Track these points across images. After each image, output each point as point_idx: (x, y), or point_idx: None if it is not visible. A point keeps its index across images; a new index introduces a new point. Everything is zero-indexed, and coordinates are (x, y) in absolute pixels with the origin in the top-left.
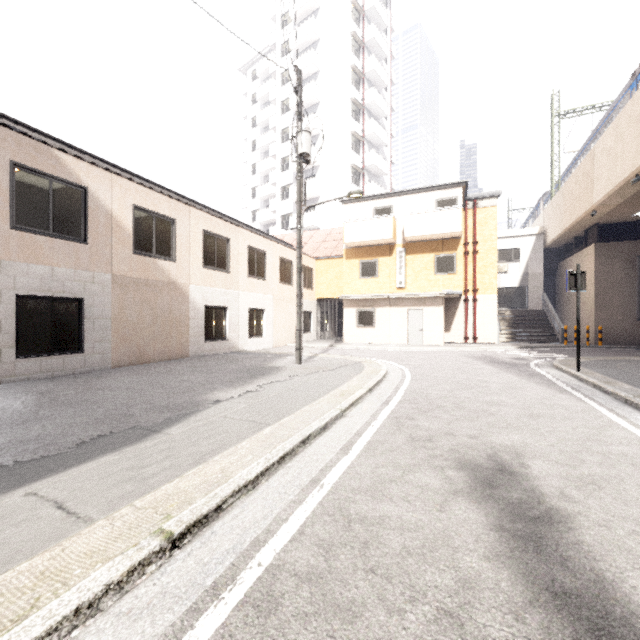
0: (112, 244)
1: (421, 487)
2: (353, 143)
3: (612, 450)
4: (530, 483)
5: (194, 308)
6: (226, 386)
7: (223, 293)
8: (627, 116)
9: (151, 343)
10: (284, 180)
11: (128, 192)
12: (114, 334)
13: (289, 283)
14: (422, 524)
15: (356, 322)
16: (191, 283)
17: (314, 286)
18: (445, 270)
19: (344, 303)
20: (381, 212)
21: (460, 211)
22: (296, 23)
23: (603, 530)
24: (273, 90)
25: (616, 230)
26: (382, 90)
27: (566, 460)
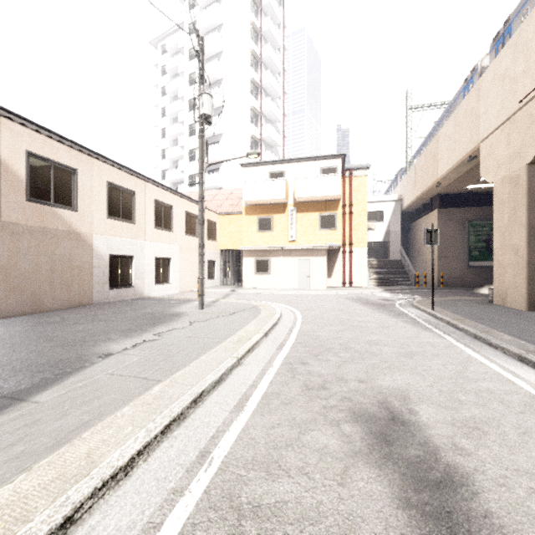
0: (1, 190)
1: (319, 451)
2: (252, 116)
3: (480, 387)
4: (423, 434)
5: (98, 257)
6: (123, 336)
7: (129, 243)
8: (463, 110)
9: (49, 292)
10: (191, 144)
11: (21, 137)
12: (3, 283)
13: (194, 235)
14: (324, 509)
15: (254, 270)
16: (94, 232)
17: (218, 238)
18: (328, 226)
19: (244, 253)
20: (275, 176)
21: (340, 178)
22: (202, 7)
23: (504, 491)
24: (181, 64)
25: (452, 199)
26: (276, 75)
27: (447, 402)
